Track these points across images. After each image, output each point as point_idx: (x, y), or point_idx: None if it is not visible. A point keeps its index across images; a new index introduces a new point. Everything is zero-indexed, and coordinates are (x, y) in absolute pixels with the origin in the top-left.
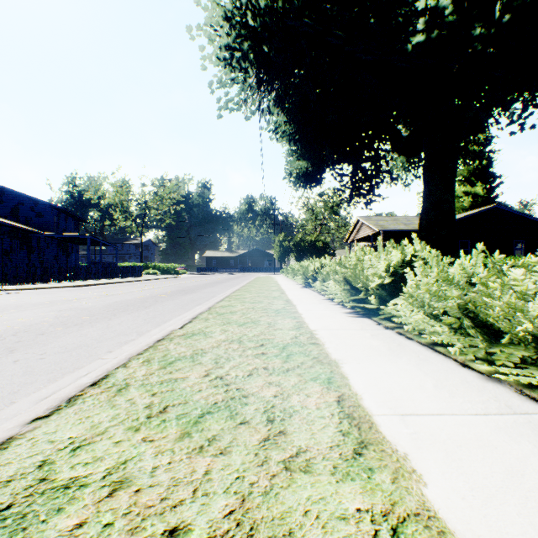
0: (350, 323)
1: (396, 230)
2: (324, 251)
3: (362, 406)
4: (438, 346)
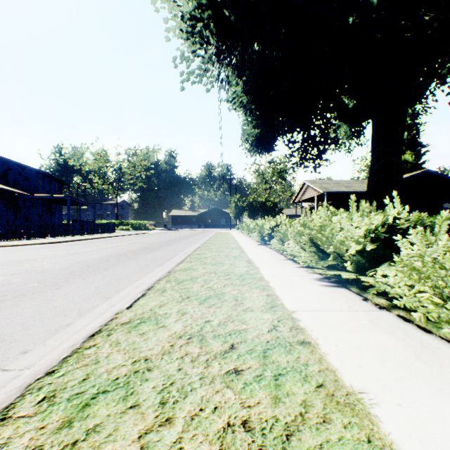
0: (329, 297)
1: (338, 192)
2: (273, 210)
3: None
4: None
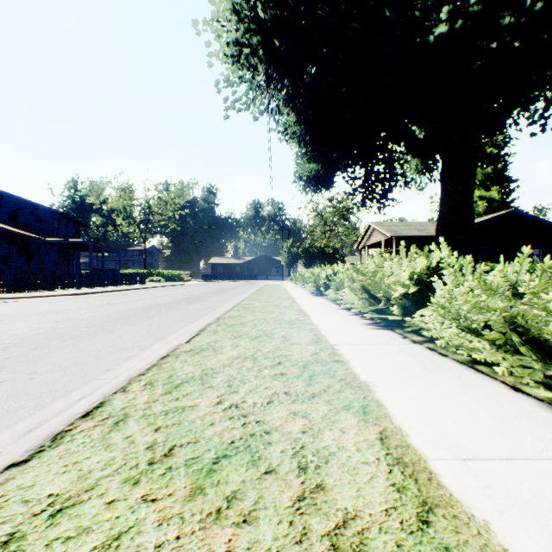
0: (372, 336)
1: (409, 236)
2: (334, 258)
3: (412, 446)
4: (478, 365)
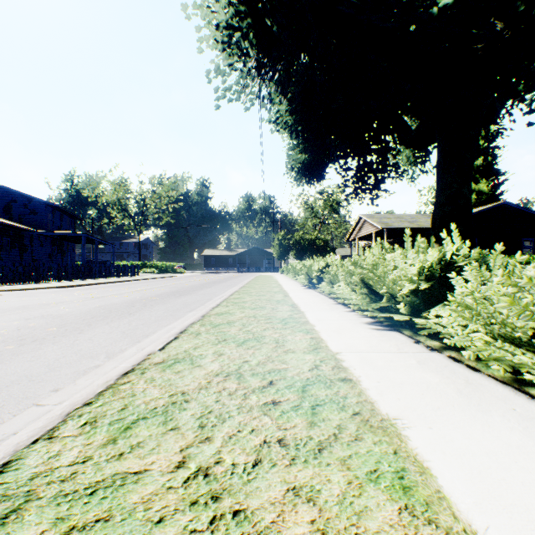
0: (379, 340)
1: (400, 228)
2: (325, 250)
3: None
4: (528, 386)
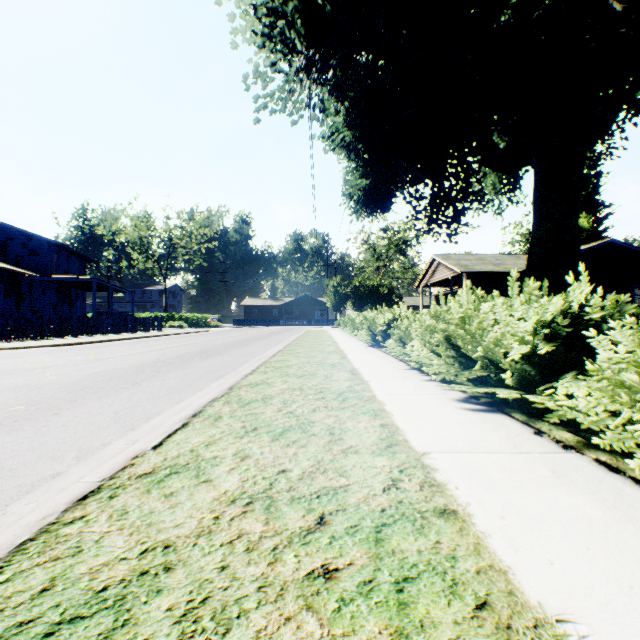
0: (481, 429)
1: (483, 272)
2: (389, 299)
3: None
4: None
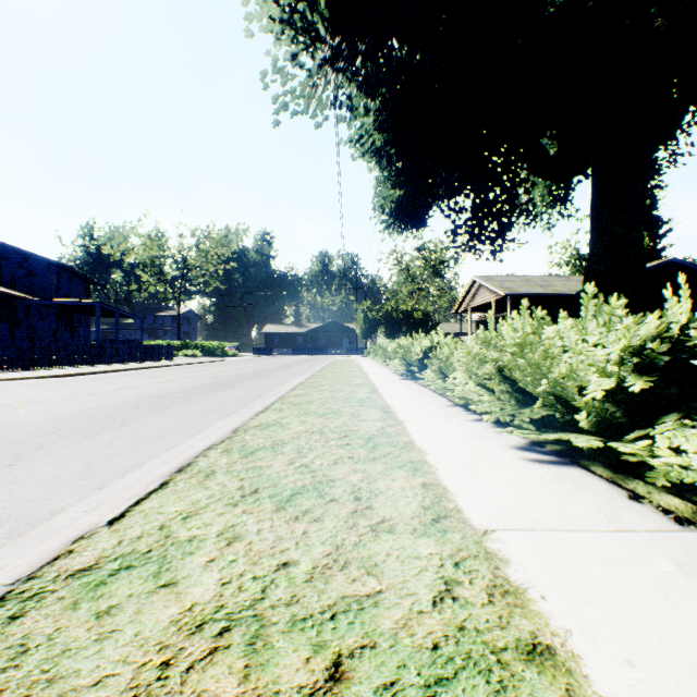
0: (556, 490)
1: (530, 295)
2: (425, 325)
3: None
4: None
